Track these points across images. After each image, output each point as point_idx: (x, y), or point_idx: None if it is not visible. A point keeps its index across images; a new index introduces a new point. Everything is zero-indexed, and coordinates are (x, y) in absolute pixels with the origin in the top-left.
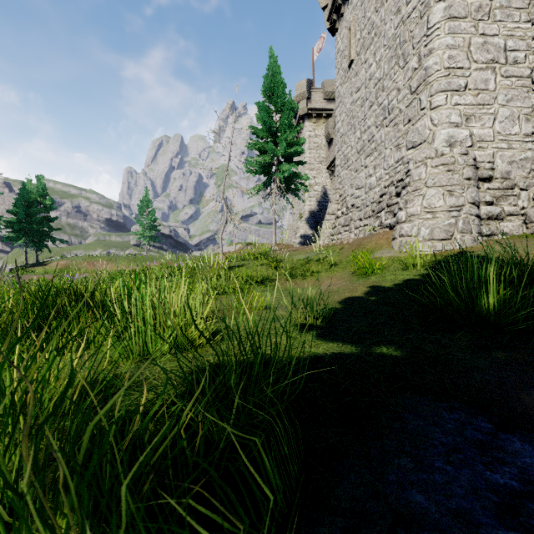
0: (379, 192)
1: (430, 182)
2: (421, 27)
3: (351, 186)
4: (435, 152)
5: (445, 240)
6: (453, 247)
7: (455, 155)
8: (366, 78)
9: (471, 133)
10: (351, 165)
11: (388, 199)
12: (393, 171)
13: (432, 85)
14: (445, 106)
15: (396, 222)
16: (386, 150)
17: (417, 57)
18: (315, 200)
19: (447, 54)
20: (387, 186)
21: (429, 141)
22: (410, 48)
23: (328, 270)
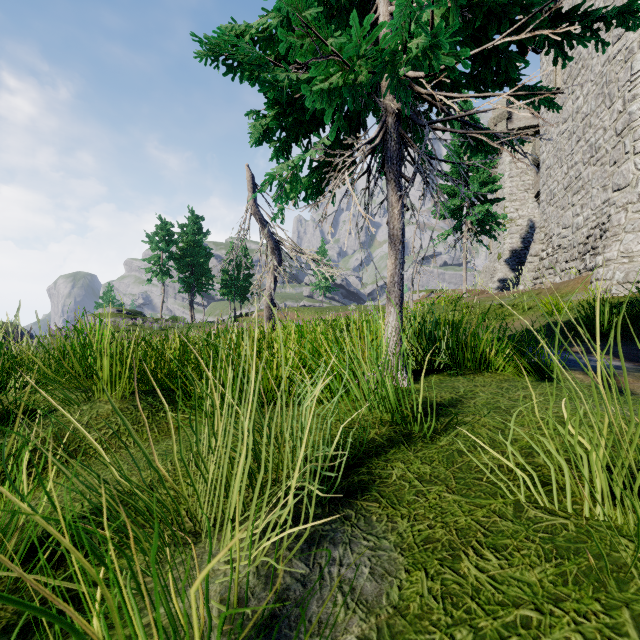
0: (586, 233)
1: (628, 227)
2: (625, 72)
3: (557, 225)
4: (638, 196)
5: None
6: None
7: None
8: (573, 110)
9: None
10: (557, 202)
11: (593, 242)
12: (599, 212)
13: (636, 130)
14: None
15: (594, 266)
16: (593, 190)
17: (622, 100)
18: (518, 237)
19: None
20: (593, 227)
21: (632, 185)
22: (616, 90)
23: (520, 314)
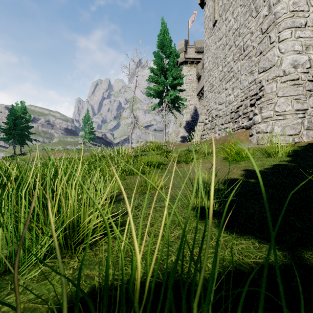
0: (236, 105)
1: (280, 93)
2: None
3: (215, 103)
4: (283, 72)
5: (294, 135)
6: (301, 140)
7: (299, 73)
8: (226, 30)
9: (310, 58)
10: (215, 89)
11: (244, 109)
12: (247, 90)
13: (280, 24)
14: (290, 39)
15: (253, 123)
16: (242, 76)
17: (267, 6)
18: (190, 115)
19: (292, 1)
20: (243, 100)
21: (277, 65)
22: (262, 2)
23: (203, 158)
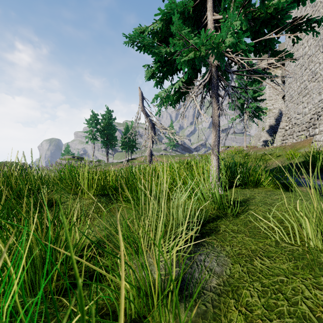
0: (309, 117)
1: None
2: None
3: (294, 112)
4: None
5: None
6: None
7: None
8: (303, 53)
9: None
10: (294, 101)
11: (313, 121)
12: (317, 106)
13: None
14: None
15: (314, 134)
16: (313, 94)
17: None
18: (273, 118)
19: None
20: (314, 114)
21: None
22: None
23: (274, 159)
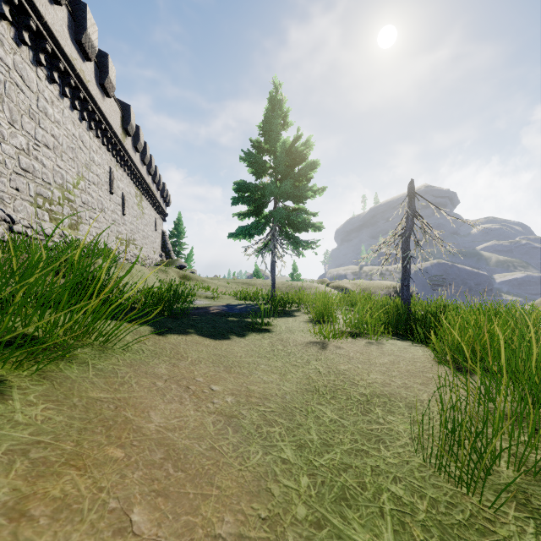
0: None
1: None
2: None
3: None
4: None
5: None
6: None
7: None
8: None
9: None
10: None
11: None
12: None
13: None
14: None
15: None
16: None
17: None
18: None
19: None
20: None
21: None
22: None
23: None
